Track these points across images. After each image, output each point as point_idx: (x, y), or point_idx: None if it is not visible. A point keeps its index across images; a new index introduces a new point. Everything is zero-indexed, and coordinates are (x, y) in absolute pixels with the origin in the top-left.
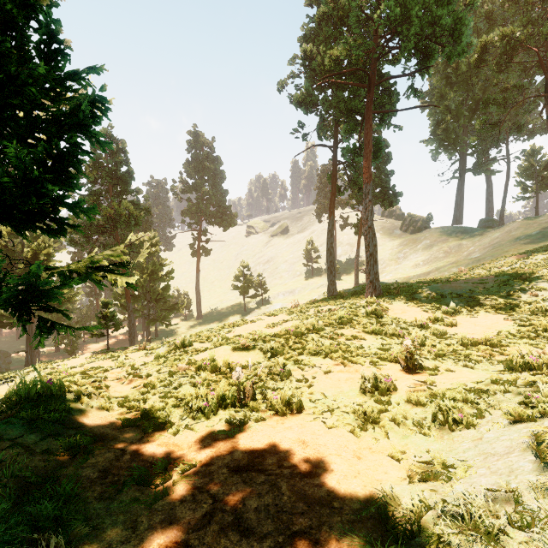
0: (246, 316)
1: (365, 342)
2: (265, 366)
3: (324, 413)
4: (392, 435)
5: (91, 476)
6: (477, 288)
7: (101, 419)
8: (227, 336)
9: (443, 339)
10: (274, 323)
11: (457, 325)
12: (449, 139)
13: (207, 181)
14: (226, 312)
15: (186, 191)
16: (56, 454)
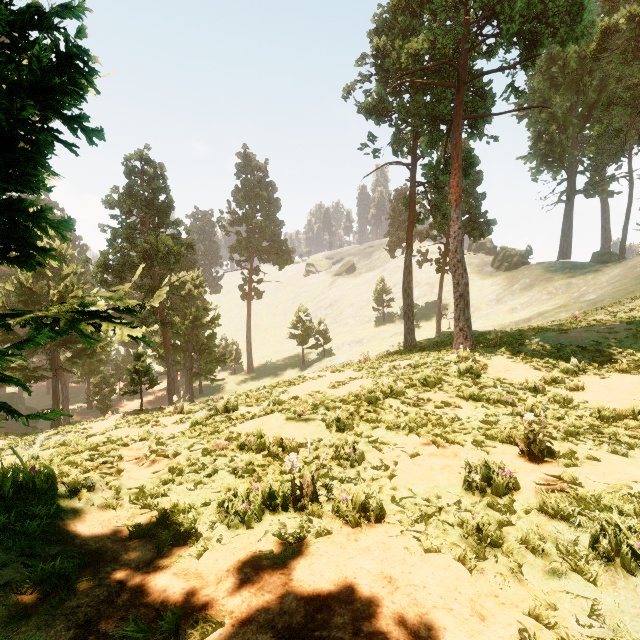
0: (304, 370)
1: (461, 411)
2: (328, 445)
3: (416, 524)
4: (526, 570)
5: (62, 636)
6: (605, 338)
7: (102, 524)
8: (280, 399)
9: (569, 409)
10: (339, 381)
11: (584, 389)
12: (554, 154)
13: (259, 210)
14: (281, 366)
15: (235, 223)
16: (21, 591)
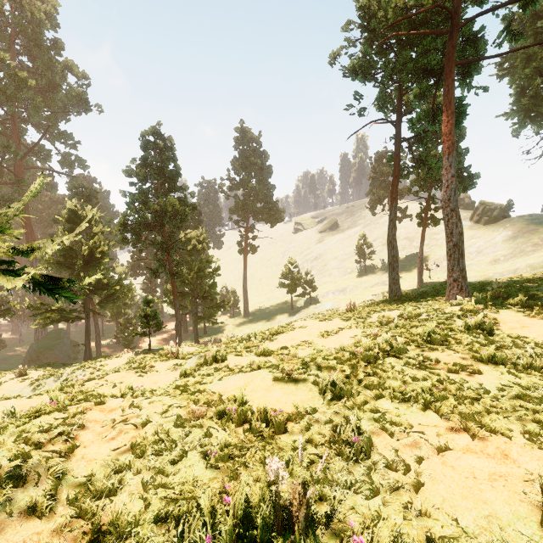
0: (293, 315)
1: (482, 378)
2: (323, 421)
3: None
4: None
5: None
6: None
7: None
8: (269, 349)
9: None
10: (327, 331)
11: None
12: (539, 109)
13: (254, 176)
14: (273, 311)
15: (233, 188)
16: None
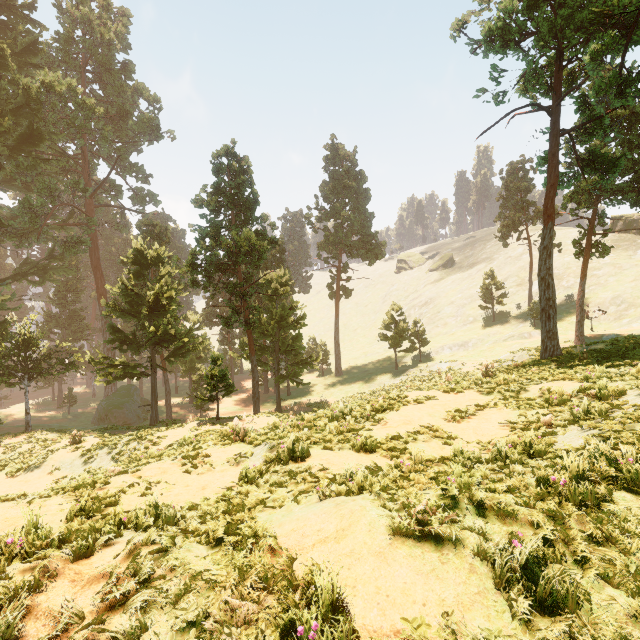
0: (398, 376)
1: None
2: None
3: None
4: None
5: None
6: None
7: None
8: (374, 441)
9: None
10: (460, 410)
11: None
12: None
13: (348, 203)
14: (371, 370)
15: (322, 219)
16: None
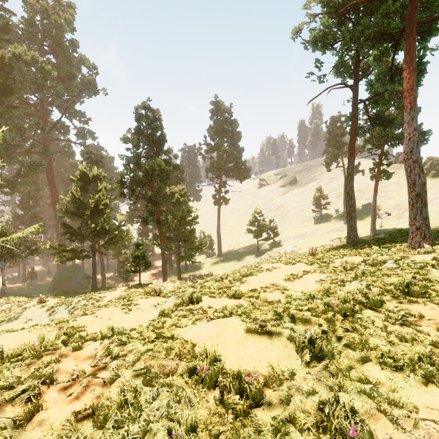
0: (259, 257)
1: None
2: (305, 391)
3: None
4: None
5: None
6: None
7: None
8: (240, 292)
9: None
10: (293, 274)
11: None
12: None
13: (226, 141)
14: (242, 252)
15: (209, 151)
16: None
